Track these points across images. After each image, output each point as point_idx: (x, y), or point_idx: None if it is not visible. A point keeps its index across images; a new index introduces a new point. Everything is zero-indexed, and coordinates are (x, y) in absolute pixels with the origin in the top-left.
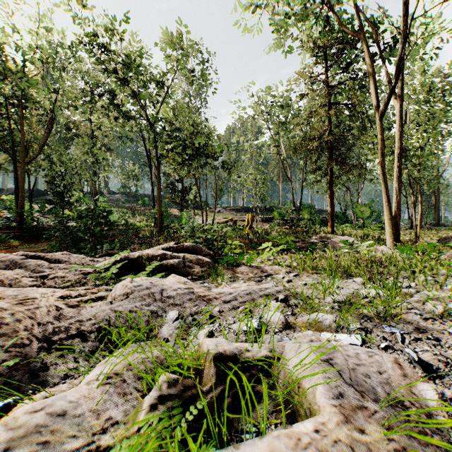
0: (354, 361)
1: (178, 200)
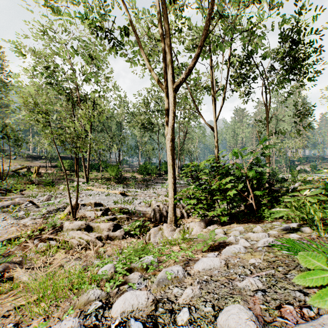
0: (25, 199)
1: None
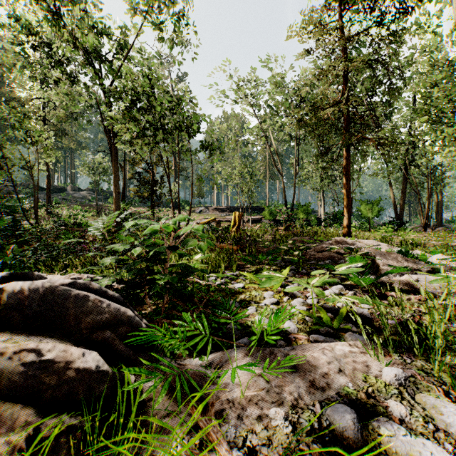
0: None
1: (147, 194)
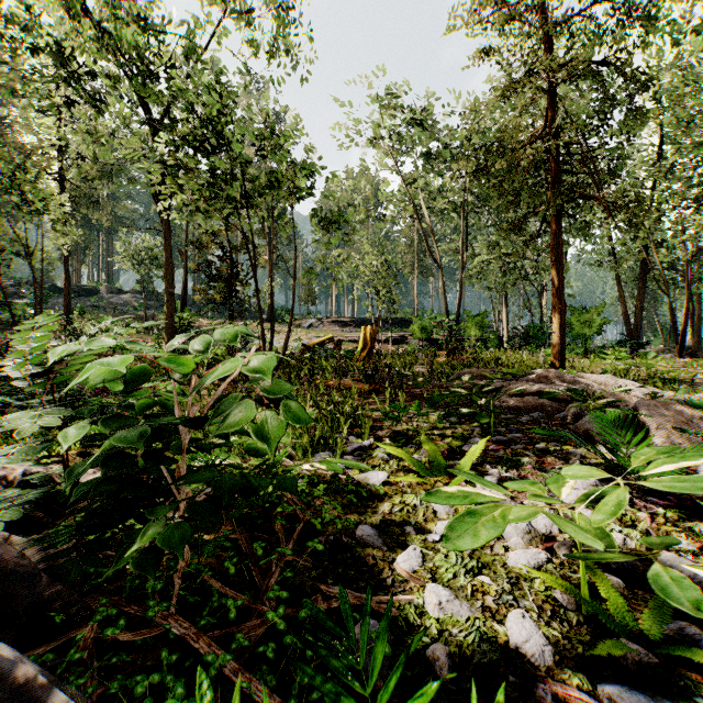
0: None
1: (221, 297)
